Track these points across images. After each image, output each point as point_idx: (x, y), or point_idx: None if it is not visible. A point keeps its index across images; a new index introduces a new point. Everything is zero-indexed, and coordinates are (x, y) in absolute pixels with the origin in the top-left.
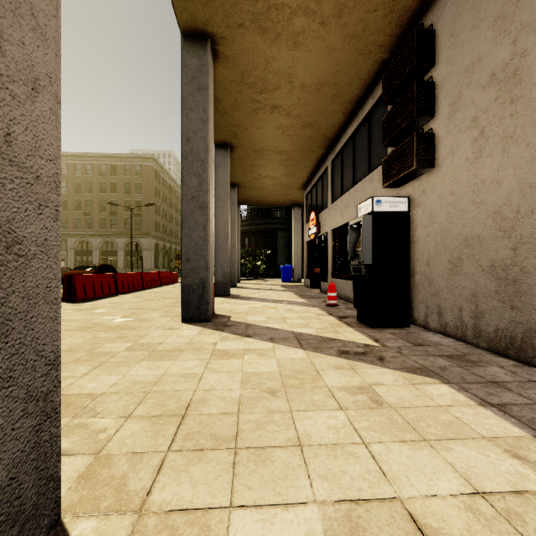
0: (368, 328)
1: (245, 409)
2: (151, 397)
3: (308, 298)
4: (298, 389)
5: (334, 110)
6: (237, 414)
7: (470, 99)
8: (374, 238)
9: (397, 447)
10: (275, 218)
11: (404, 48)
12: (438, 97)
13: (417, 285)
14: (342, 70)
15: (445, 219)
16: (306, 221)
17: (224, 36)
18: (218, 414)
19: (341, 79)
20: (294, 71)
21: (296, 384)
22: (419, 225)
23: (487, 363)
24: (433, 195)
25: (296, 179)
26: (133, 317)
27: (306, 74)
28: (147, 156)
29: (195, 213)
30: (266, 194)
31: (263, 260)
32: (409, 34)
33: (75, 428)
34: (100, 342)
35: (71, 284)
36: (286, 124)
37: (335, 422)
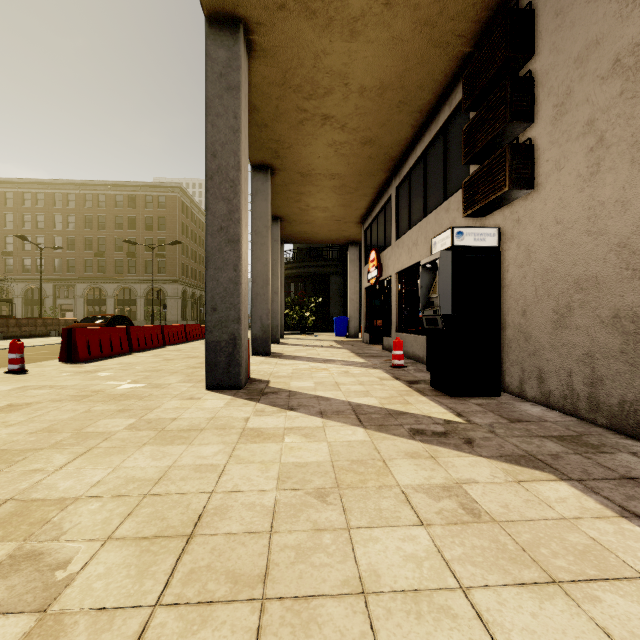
0: (447, 397)
1: (282, 524)
2: (146, 504)
3: (368, 357)
4: (358, 489)
5: (400, 121)
6: (269, 535)
7: (583, 96)
8: (454, 280)
9: (513, 596)
10: (326, 259)
11: (492, 36)
12: (538, 97)
13: (509, 341)
14: (412, 69)
15: (547, 255)
16: (364, 262)
17: (261, 21)
18: (240, 535)
19: (410, 81)
20: (350, 70)
21: (355, 482)
22: (511, 264)
23: (613, 449)
24: (531, 225)
25: (353, 211)
26: (145, 383)
27: (366, 74)
28: (173, 184)
29: (223, 248)
30: (316, 230)
31: (312, 311)
32: (499, 20)
33: (22, 560)
34: (94, 418)
35: (71, 340)
36: (340, 140)
37: (414, 548)
